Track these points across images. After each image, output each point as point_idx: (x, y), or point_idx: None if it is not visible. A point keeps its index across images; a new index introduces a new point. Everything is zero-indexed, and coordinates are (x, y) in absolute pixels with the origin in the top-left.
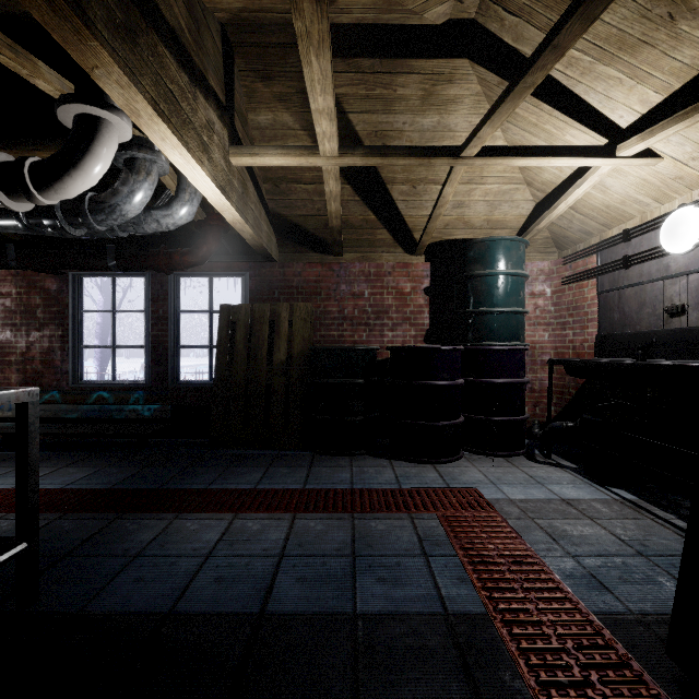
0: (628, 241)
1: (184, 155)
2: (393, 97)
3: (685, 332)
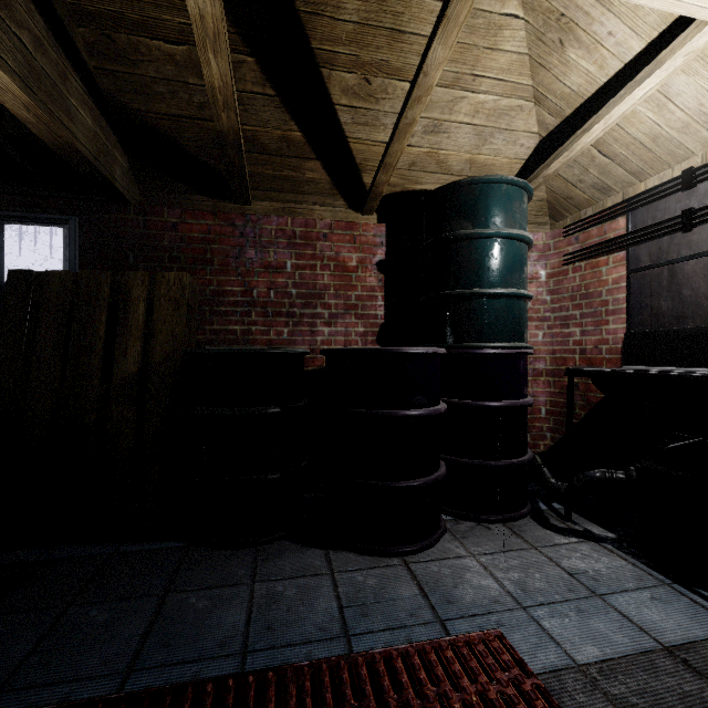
0: (690, 189)
1: None
2: None
3: None
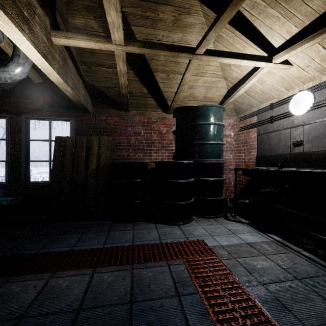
0: (272, 109)
1: (2, 17)
2: (157, 19)
3: (302, 154)
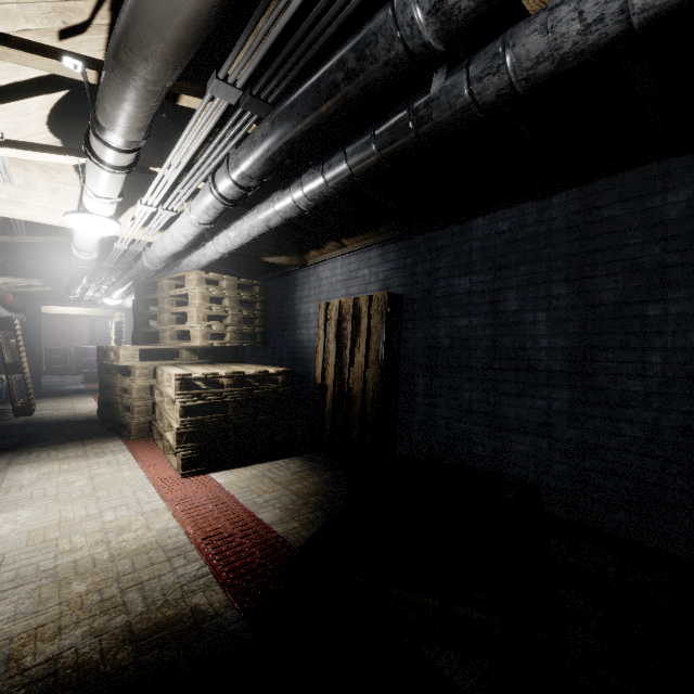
0: None
1: None
2: None
3: None
